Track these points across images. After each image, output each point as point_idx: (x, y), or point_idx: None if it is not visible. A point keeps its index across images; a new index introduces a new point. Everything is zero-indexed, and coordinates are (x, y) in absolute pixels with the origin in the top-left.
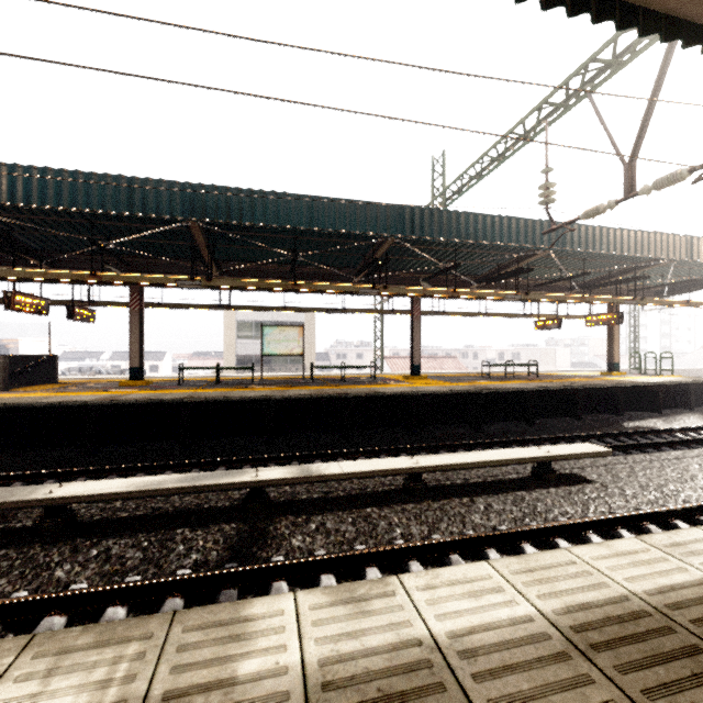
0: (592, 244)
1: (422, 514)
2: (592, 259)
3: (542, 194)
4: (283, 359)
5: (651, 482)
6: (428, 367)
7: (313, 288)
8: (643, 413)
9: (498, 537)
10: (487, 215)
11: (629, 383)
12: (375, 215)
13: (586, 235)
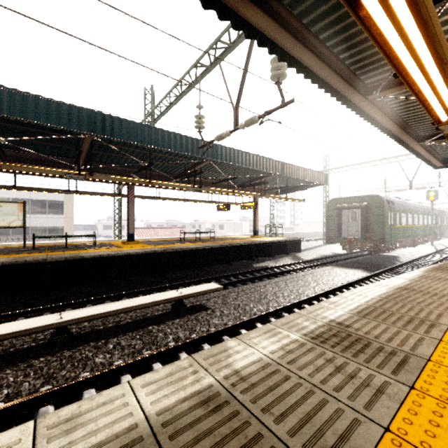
0: (233, 159)
1: (46, 366)
2: (239, 170)
3: (196, 122)
4: (42, 230)
5: (242, 304)
6: (165, 234)
7: (15, 169)
8: (265, 258)
9: (103, 375)
10: (165, 131)
11: (258, 242)
12: (67, 114)
13: (229, 154)
